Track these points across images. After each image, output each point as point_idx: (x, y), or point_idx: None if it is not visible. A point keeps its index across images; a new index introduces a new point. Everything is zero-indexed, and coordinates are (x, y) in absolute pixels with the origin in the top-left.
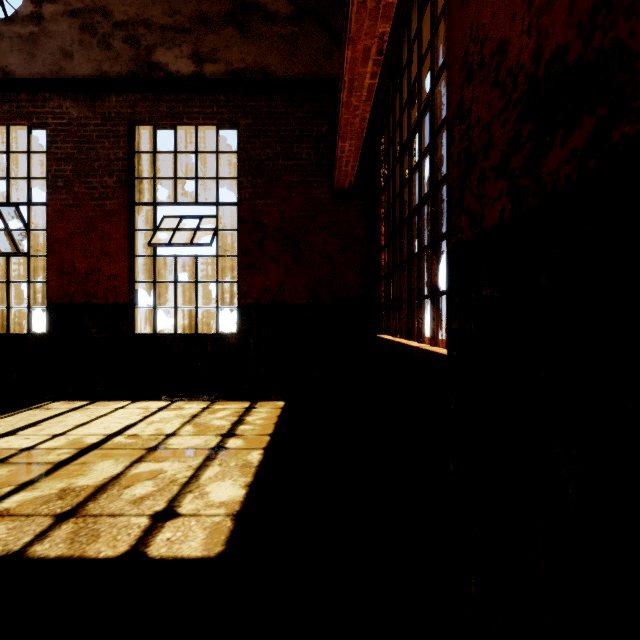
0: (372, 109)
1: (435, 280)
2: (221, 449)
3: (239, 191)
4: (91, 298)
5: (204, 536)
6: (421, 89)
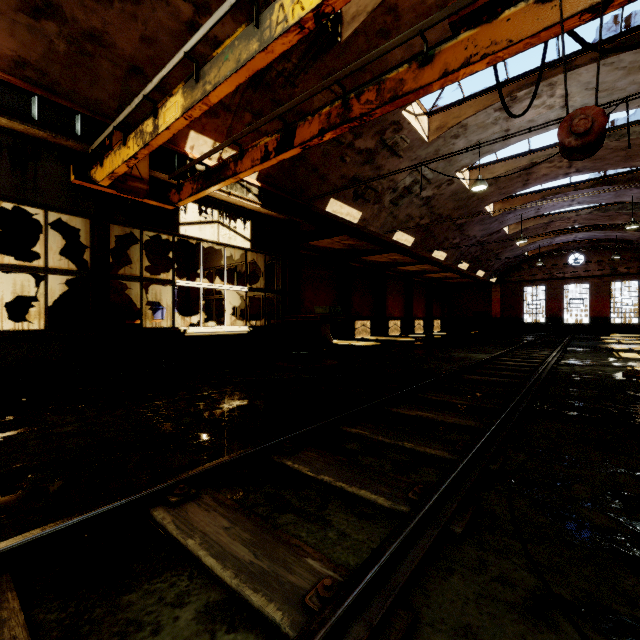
0: None
1: None
2: None
3: (639, 294)
4: (600, 316)
5: None
6: None
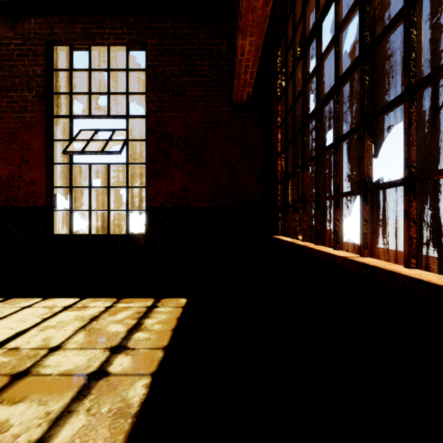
0: (267, 30)
1: (368, 170)
2: (101, 376)
3: (147, 104)
4: (12, 202)
5: None
6: None
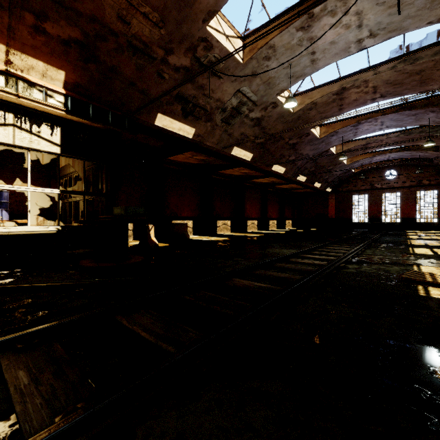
0: None
1: None
2: None
3: (438, 200)
4: (408, 217)
5: None
6: None
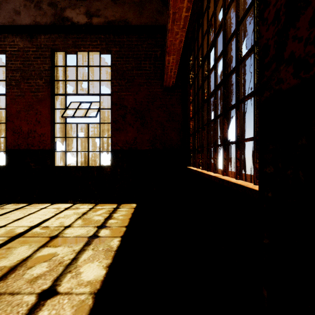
0: (185, 42)
1: (226, 135)
2: (95, 237)
3: (112, 87)
4: (30, 146)
5: (70, 314)
6: (216, 20)
